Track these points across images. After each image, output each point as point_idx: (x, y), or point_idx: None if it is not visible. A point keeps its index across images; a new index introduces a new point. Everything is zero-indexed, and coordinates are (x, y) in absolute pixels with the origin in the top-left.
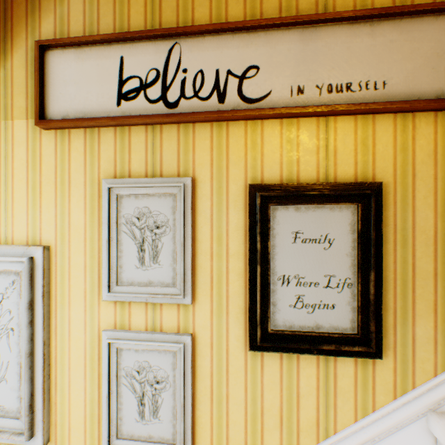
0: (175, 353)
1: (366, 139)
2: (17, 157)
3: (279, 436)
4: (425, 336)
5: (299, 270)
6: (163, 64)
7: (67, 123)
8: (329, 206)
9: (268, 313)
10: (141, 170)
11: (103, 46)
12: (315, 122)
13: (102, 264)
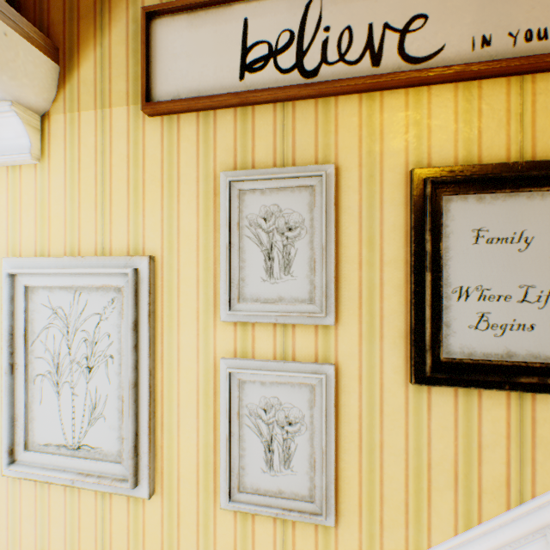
0: (312, 388)
1: None
2: (116, 152)
3: (452, 498)
4: None
5: (482, 280)
6: (297, 23)
7: (179, 104)
8: (526, 193)
9: (440, 335)
10: (267, 160)
11: (222, 7)
12: (504, 84)
13: (220, 277)
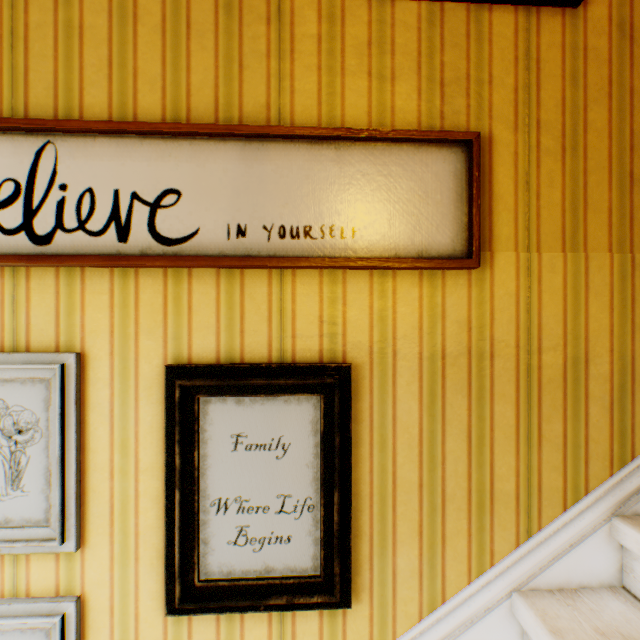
0: (51, 630)
1: (335, 302)
2: None
3: None
4: (408, 568)
5: (242, 490)
6: (26, 172)
7: None
8: (285, 396)
9: (196, 556)
10: None
11: None
12: (266, 276)
13: None
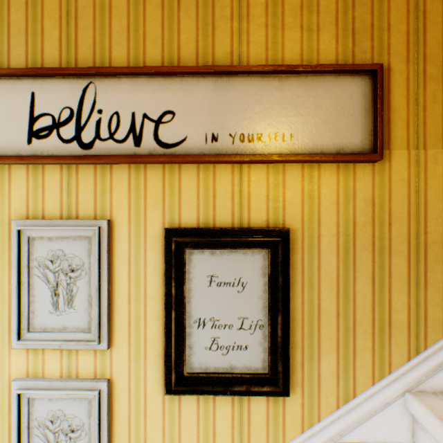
0: (91, 400)
1: (277, 186)
2: None
3: None
4: (329, 371)
5: (214, 313)
6: (77, 103)
7: None
8: (243, 250)
9: (184, 356)
10: (56, 211)
11: (13, 79)
12: (230, 168)
13: (12, 310)
